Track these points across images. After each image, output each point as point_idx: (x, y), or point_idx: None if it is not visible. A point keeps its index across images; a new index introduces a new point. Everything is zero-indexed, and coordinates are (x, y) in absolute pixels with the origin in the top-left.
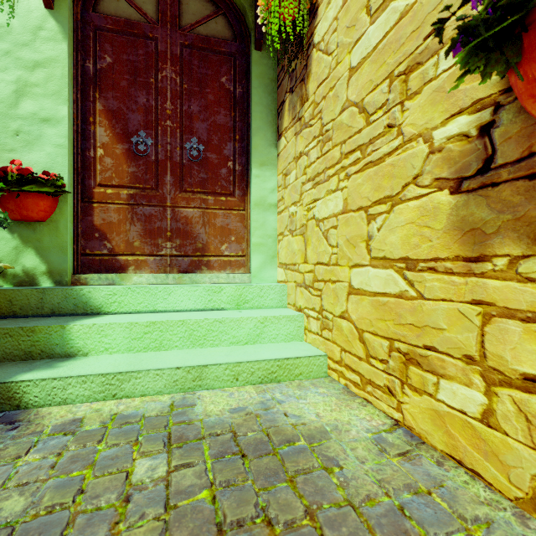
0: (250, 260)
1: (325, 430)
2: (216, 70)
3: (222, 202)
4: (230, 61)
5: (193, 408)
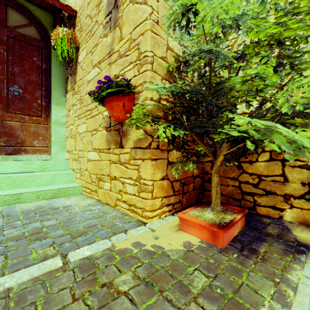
0: (51, 149)
1: (71, 205)
2: (30, 53)
3: (34, 119)
4: (39, 50)
5: (14, 208)
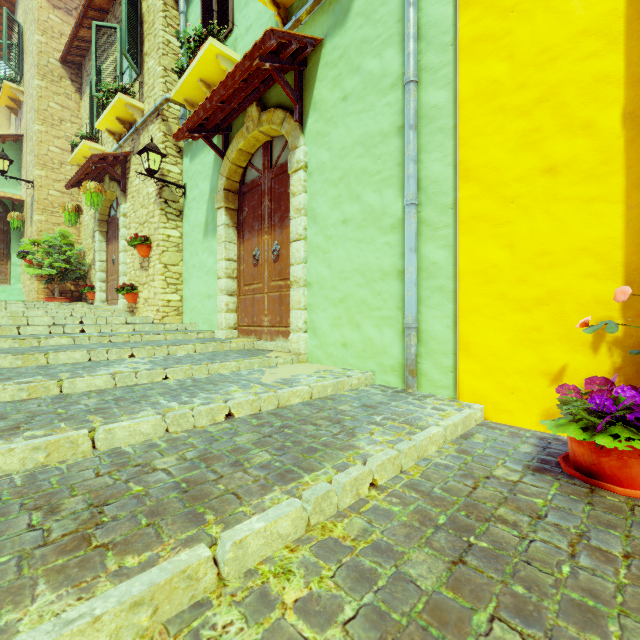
0: (11, 281)
1: None
2: None
3: None
4: (2, 219)
5: None
